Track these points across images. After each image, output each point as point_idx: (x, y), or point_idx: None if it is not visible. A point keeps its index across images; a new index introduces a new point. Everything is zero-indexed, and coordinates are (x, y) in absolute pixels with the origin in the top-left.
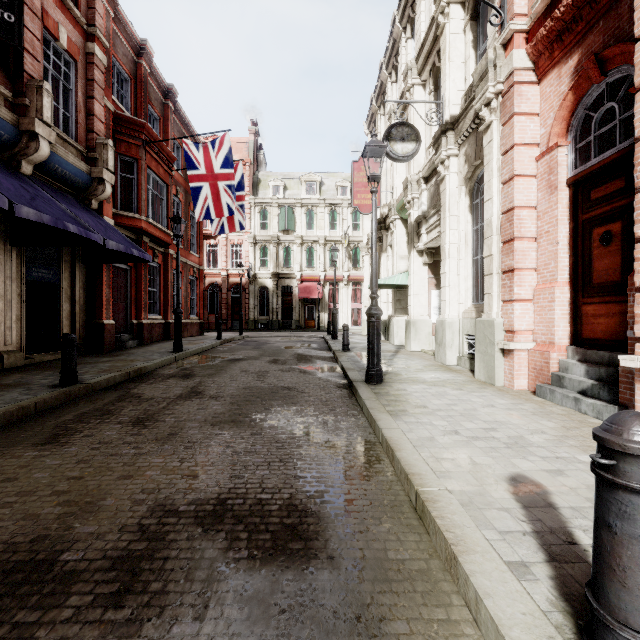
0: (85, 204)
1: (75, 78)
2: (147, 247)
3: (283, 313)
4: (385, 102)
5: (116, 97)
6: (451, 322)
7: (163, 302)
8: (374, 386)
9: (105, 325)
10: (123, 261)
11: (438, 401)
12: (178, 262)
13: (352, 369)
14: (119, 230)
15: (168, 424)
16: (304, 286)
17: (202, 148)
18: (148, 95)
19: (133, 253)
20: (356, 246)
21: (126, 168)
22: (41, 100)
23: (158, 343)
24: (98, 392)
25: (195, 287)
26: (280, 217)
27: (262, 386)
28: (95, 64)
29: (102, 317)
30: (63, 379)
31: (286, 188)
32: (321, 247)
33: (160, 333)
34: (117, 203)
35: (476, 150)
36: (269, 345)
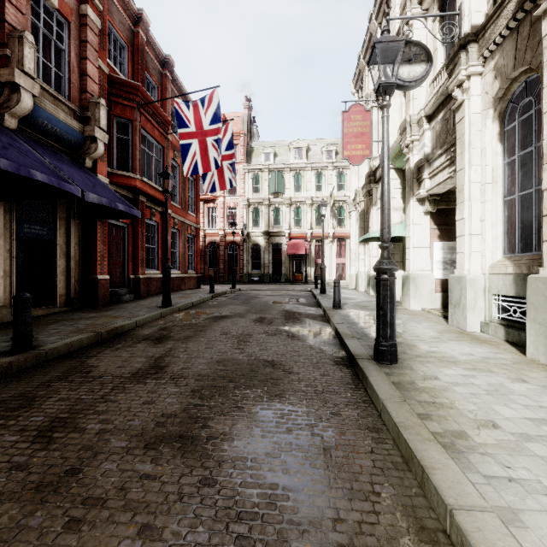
0: (79, 163)
1: (68, 39)
2: (144, 206)
3: (273, 268)
4: (387, 20)
5: (114, 64)
6: (473, 279)
7: (161, 258)
8: (388, 368)
9: (99, 280)
10: (114, 217)
11: (508, 410)
12: (166, 217)
13: (350, 336)
14: (115, 189)
15: (83, 439)
16: (292, 243)
17: (192, 106)
18: (146, 64)
19: (118, 207)
20: (341, 205)
21: (122, 130)
22: (22, 50)
23: (154, 296)
24: (51, 361)
25: (193, 244)
26: (271, 181)
27: (240, 359)
28: (88, 26)
29: (96, 272)
30: (13, 345)
31: (276, 155)
32: (308, 207)
33: (158, 287)
34: (113, 163)
35: (516, 56)
36: (258, 299)
